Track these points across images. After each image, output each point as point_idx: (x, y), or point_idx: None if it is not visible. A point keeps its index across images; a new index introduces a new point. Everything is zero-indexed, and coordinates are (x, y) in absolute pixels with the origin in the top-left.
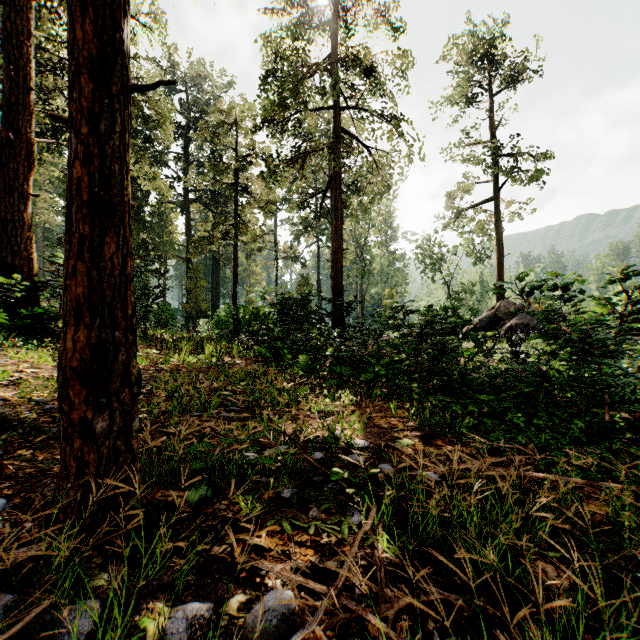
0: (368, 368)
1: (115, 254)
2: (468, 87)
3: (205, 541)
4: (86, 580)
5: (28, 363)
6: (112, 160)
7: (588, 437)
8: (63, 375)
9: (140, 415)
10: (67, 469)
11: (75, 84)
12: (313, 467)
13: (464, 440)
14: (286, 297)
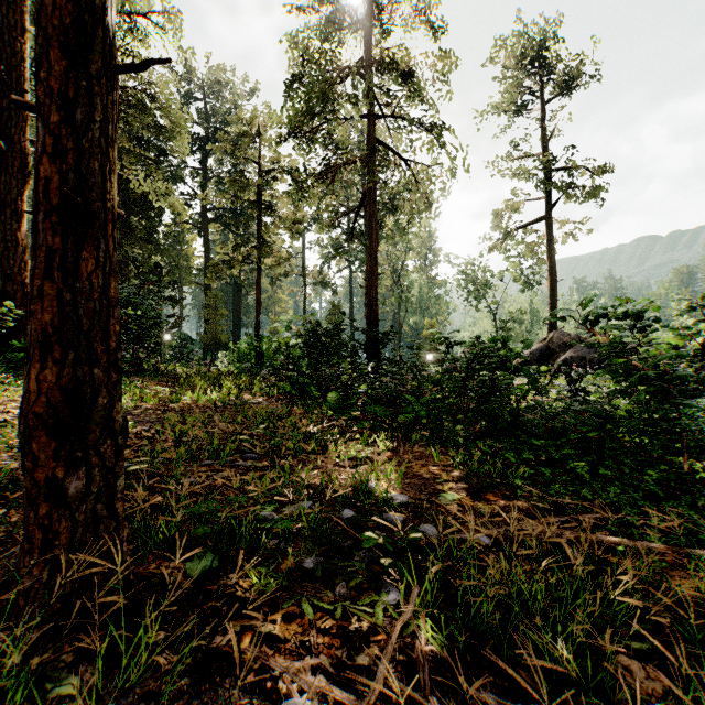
0: (406, 408)
1: (94, 273)
2: (517, 94)
3: (202, 635)
4: (49, 686)
5: (18, 402)
6: (91, 156)
7: (663, 490)
8: (26, 424)
9: (139, 465)
10: (31, 541)
11: (43, 61)
12: (342, 529)
13: (519, 494)
14: (314, 327)
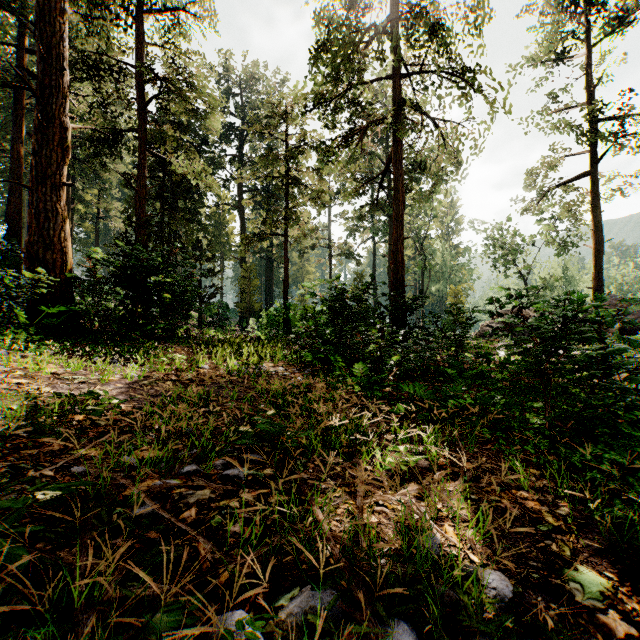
0: (454, 387)
1: None
2: (554, 44)
3: None
4: None
5: (25, 370)
6: None
7: None
8: None
9: None
10: None
11: None
12: None
13: None
14: (338, 292)
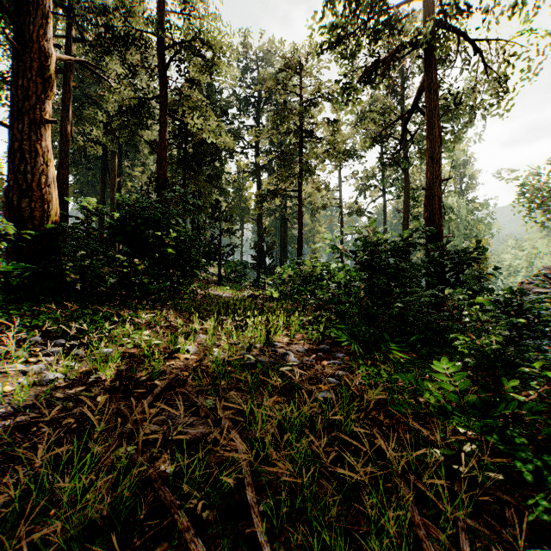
0: None
1: None
2: None
3: None
4: None
5: None
6: None
7: None
8: None
9: None
10: None
11: None
12: None
13: None
14: (372, 243)
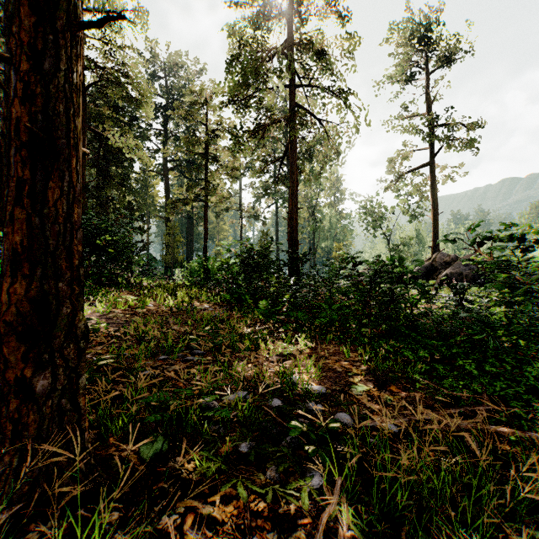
0: (322, 313)
1: (59, 200)
2: (407, 67)
3: (147, 521)
4: None
5: None
6: (56, 100)
7: None
8: None
9: (107, 360)
10: (4, 432)
11: (15, 17)
12: (271, 417)
13: (418, 386)
14: (248, 249)
